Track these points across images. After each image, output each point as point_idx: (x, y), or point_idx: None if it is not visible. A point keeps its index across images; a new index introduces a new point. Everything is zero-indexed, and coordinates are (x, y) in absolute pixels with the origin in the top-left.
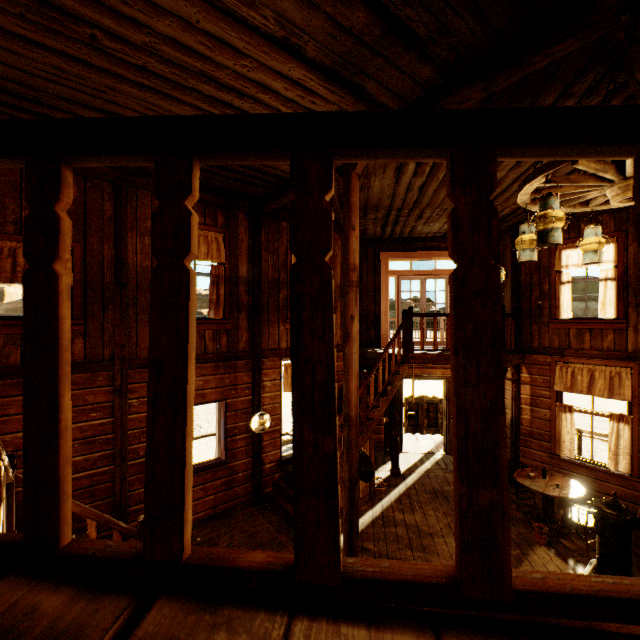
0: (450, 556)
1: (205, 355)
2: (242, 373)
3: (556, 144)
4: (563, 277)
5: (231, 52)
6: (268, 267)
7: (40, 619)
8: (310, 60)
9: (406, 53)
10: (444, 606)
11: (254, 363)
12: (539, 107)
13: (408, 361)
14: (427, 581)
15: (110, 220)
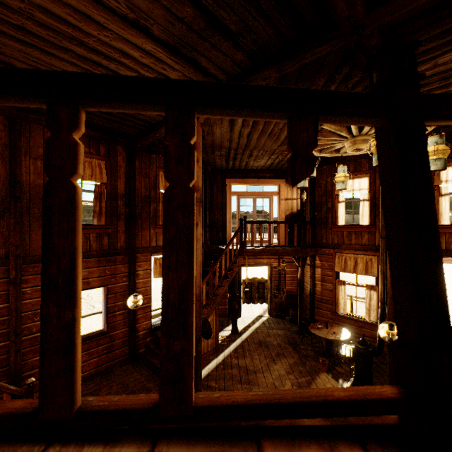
0: (266, 385)
1: (90, 252)
2: (120, 265)
3: (232, 108)
4: (340, 198)
5: (95, 24)
6: (141, 187)
7: None
8: (157, 38)
9: (225, 41)
10: (148, 423)
11: (130, 257)
12: (221, 82)
13: (243, 254)
14: (137, 407)
15: (5, 146)
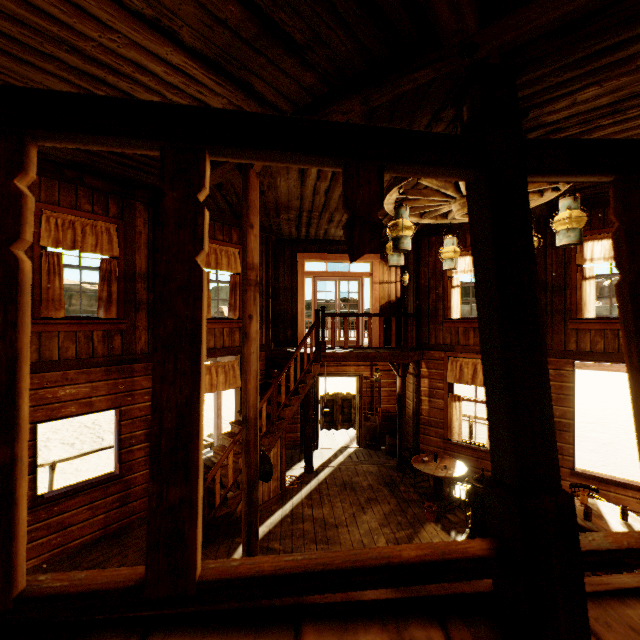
0: (351, 544)
1: (93, 359)
2: (140, 377)
3: (260, 149)
4: (454, 282)
5: (93, 22)
6: None
7: None
8: (188, 47)
9: (287, 56)
10: (129, 610)
11: None
12: (244, 111)
13: (320, 360)
14: (112, 587)
15: None
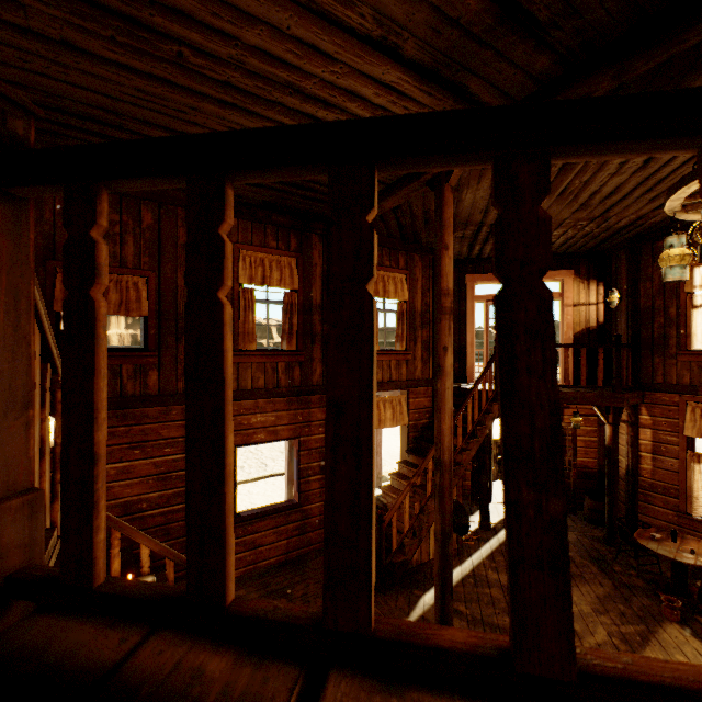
0: None
1: (278, 389)
2: (316, 409)
3: None
4: (696, 299)
5: (321, 58)
6: None
7: (210, 684)
8: (407, 60)
9: (521, 42)
10: None
11: None
12: None
13: None
14: (696, 688)
15: (183, 247)
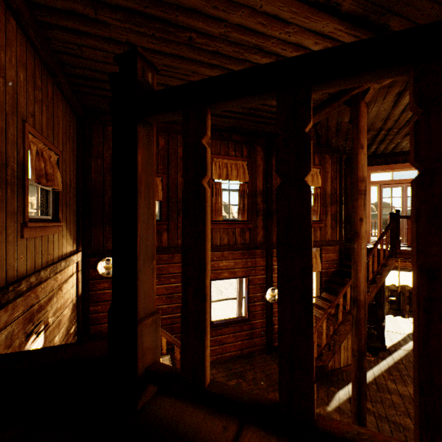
0: None
1: (235, 245)
2: (259, 259)
3: None
4: None
5: (279, 24)
6: (276, 183)
7: None
8: (343, 13)
9: None
10: None
11: (267, 252)
12: None
13: (395, 256)
14: None
15: (181, 158)
